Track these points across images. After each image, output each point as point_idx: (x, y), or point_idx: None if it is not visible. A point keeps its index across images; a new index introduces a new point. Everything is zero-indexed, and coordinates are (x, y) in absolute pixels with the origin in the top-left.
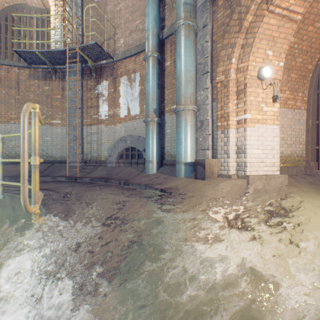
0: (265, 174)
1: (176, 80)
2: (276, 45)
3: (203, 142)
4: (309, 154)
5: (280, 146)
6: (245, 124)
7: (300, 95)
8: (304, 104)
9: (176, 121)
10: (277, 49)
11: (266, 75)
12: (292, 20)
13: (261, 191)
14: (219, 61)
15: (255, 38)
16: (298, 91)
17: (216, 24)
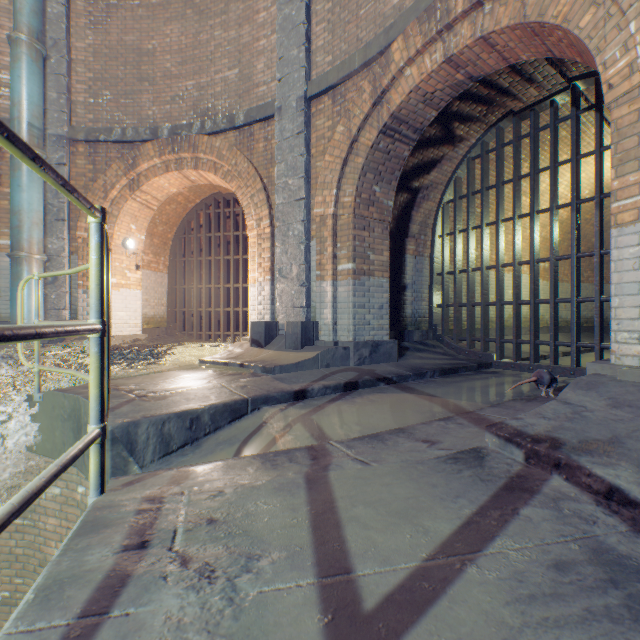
0: (130, 334)
1: (13, 214)
2: (139, 222)
3: (59, 301)
4: (170, 315)
5: (145, 307)
6: (112, 288)
7: (163, 259)
8: (167, 269)
9: (13, 269)
10: (140, 225)
11: (131, 247)
12: (151, 208)
13: (127, 349)
14: (82, 215)
15: (121, 213)
16: (161, 255)
17: (77, 169)
